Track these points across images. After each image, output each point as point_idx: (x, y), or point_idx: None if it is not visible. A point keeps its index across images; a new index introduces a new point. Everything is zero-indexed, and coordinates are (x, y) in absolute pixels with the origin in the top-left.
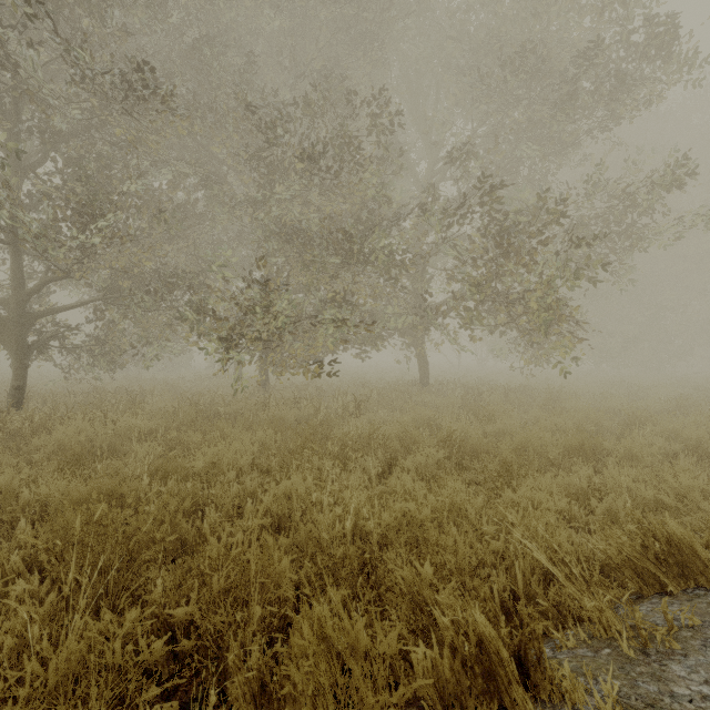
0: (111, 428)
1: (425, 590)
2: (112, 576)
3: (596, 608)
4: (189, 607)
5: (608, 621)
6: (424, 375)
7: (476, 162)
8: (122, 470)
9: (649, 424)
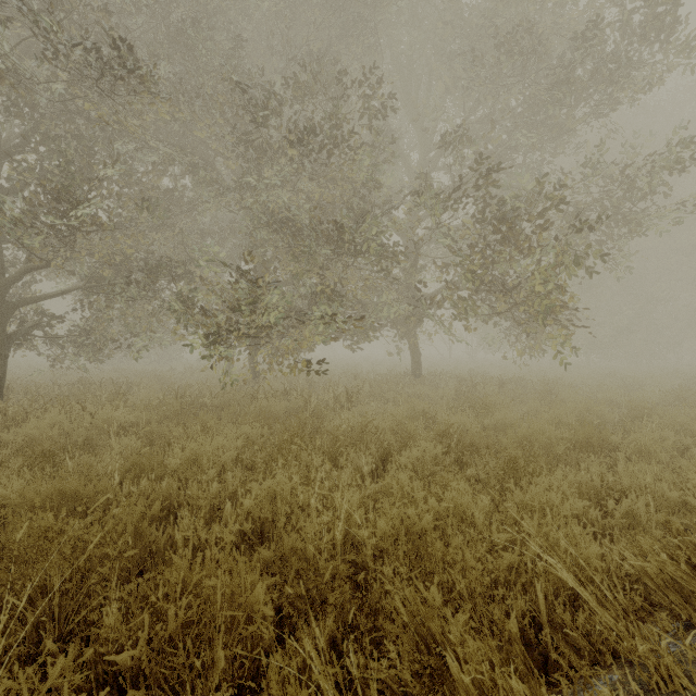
0: (89, 421)
1: (432, 624)
2: (57, 600)
3: (649, 651)
4: (137, 650)
5: (666, 668)
6: (416, 366)
7: (471, 147)
8: (94, 467)
9: (655, 416)
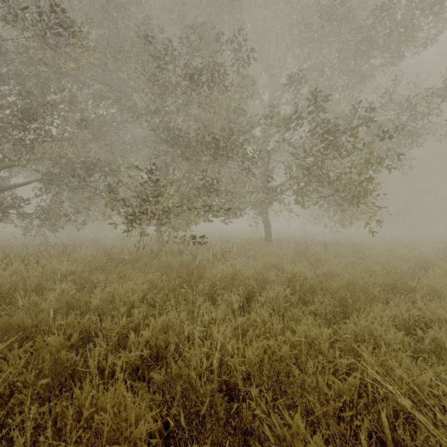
0: (40, 271)
1: None
2: None
3: None
4: None
5: None
6: (268, 234)
7: (306, 85)
8: (39, 305)
9: (437, 267)
